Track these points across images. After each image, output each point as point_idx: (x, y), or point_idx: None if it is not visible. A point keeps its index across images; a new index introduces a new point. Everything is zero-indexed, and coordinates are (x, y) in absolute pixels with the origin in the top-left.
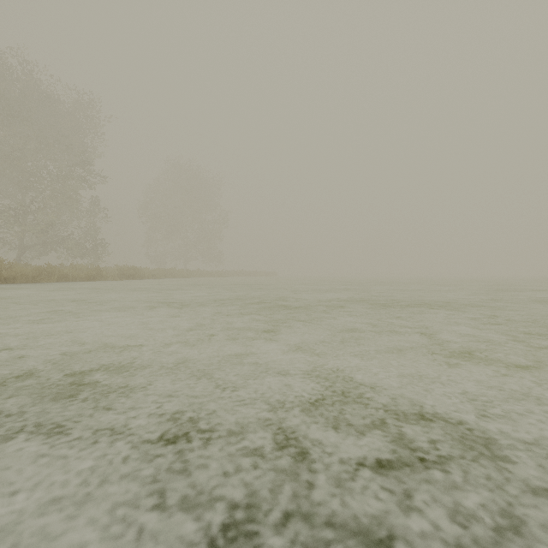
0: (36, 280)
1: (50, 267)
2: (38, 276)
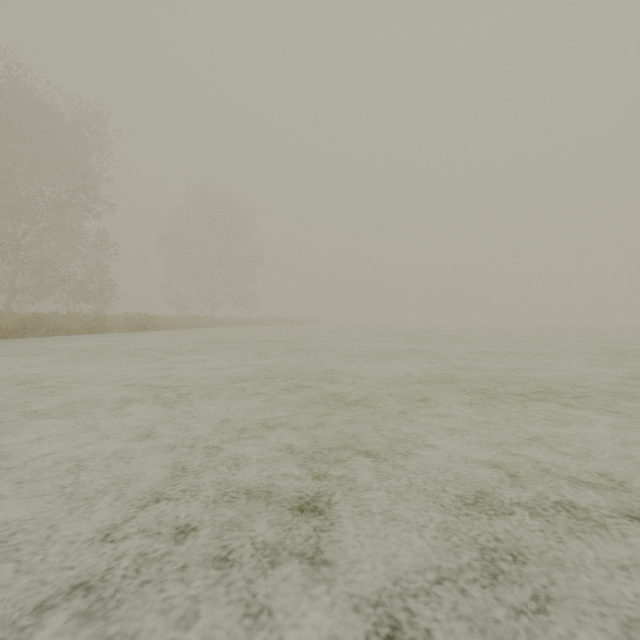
0: (18, 334)
1: (38, 317)
2: (22, 328)
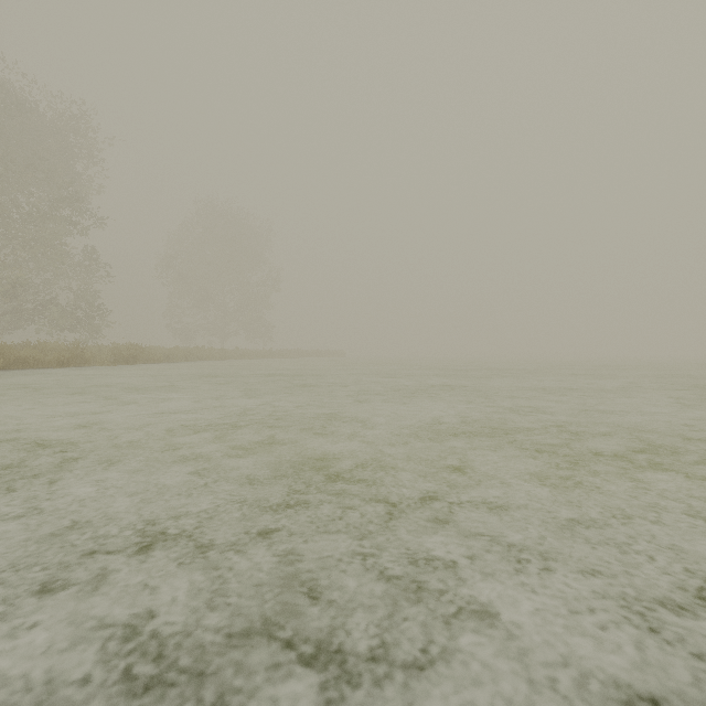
0: None
1: None
2: None
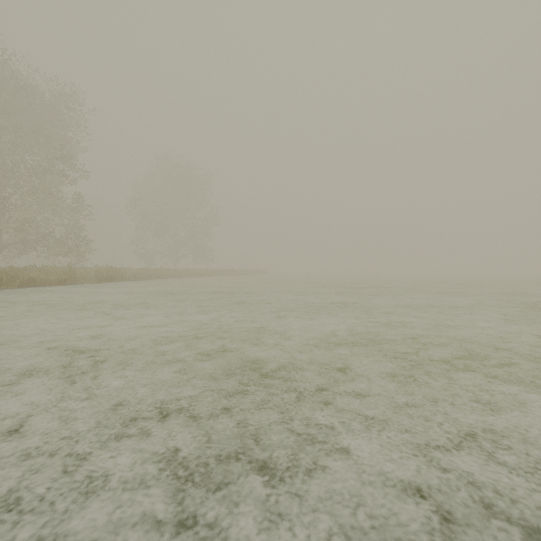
0: None
1: (14, 271)
2: None
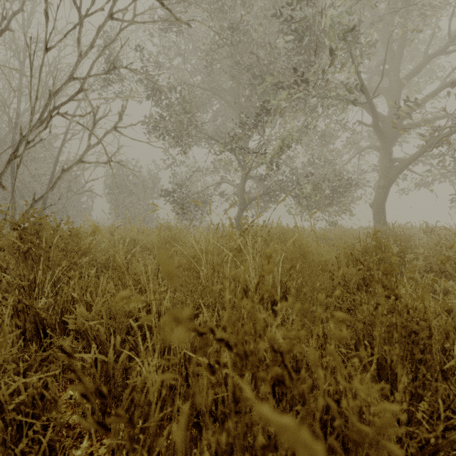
0: None
1: None
2: None
